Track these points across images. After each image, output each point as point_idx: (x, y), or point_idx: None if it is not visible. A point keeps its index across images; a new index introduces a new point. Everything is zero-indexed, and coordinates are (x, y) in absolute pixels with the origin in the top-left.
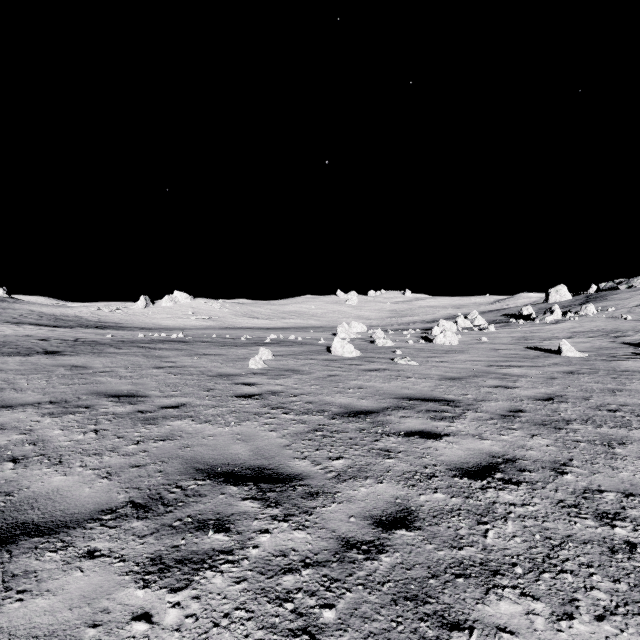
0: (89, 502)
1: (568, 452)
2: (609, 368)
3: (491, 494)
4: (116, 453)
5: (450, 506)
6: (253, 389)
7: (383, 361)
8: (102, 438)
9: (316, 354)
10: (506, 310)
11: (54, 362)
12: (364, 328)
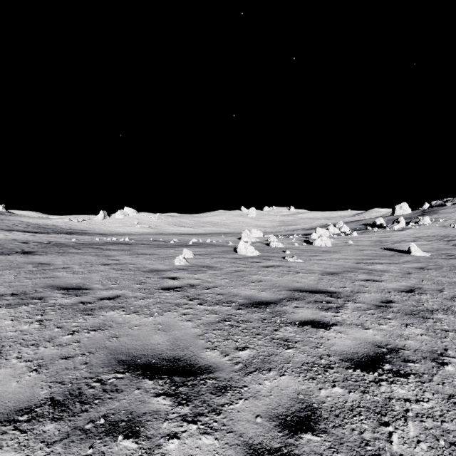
0: (11, 399)
1: (441, 341)
2: (450, 265)
3: (385, 388)
4: (51, 343)
5: (350, 403)
6: (176, 282)
7: (276, 259)
8: (44, 328)
9: (226, 253)
10: (364, 221)
11: (26, 260)
12: (261, 234)
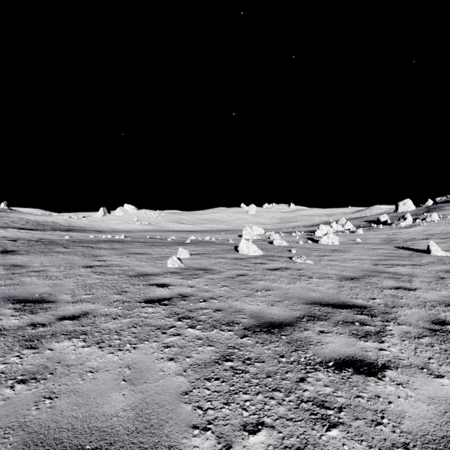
0: None
1: None
2: None
3: None
4: None
5: None
6: (165, 291)
7: (283, 260)
8: None
9: (226, 253)
10: (366, 217)
11: (0, 261)
12: (262, 231)
